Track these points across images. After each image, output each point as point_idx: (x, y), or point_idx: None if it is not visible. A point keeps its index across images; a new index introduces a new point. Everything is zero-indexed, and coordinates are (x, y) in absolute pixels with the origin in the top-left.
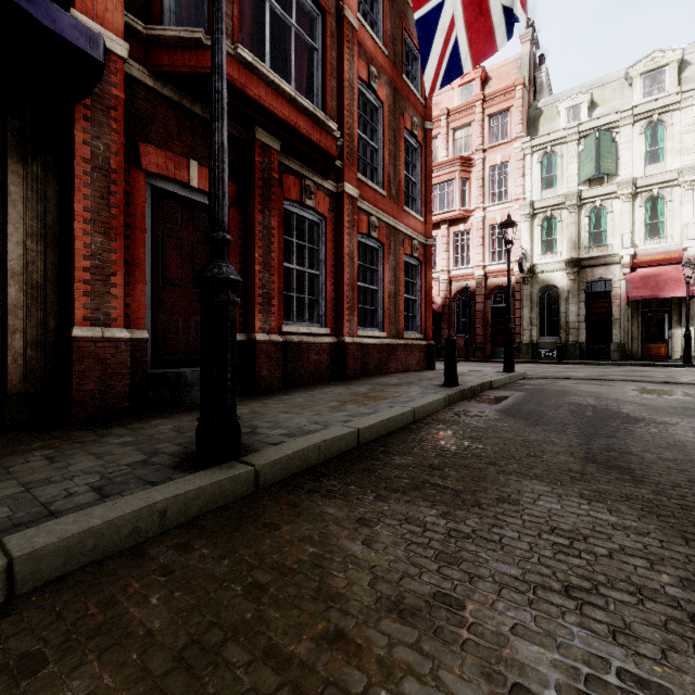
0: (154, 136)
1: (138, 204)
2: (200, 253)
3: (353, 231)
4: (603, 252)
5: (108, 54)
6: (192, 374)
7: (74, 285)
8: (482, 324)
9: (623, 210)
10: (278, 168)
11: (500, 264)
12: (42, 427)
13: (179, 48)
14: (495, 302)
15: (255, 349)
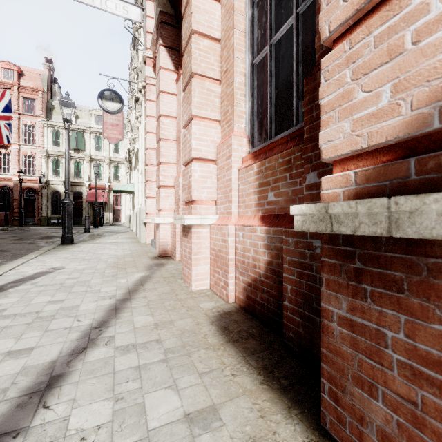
0: None
1: None
2: None
3: None
4: (80, 180)
5: None
6: None
7: None
8: (18, 206)
9: (87, 166)
10: None
11: (29, 176)
12: None
13: None
14: (27, 195)
15: None
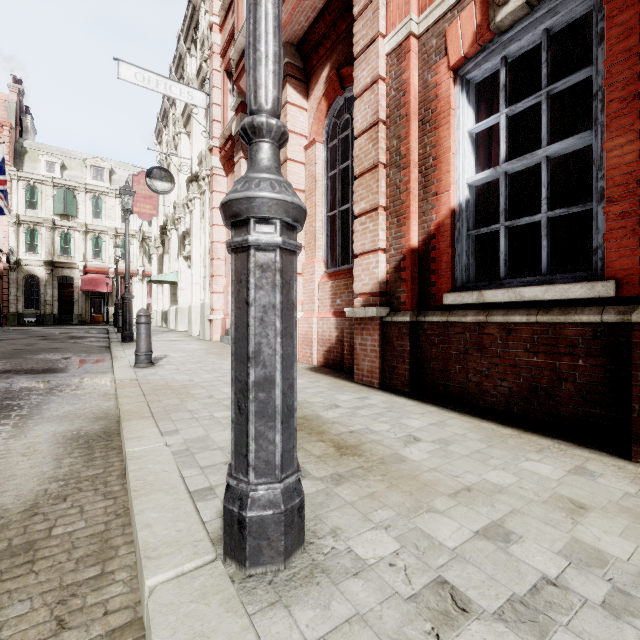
0: None
1: None
2: None
3: None
4: (69, 260)
5: None
6: None
7: None
8: None
9: (81, 239)
10: None
11: None
12: None
13: None
14: None
15: None
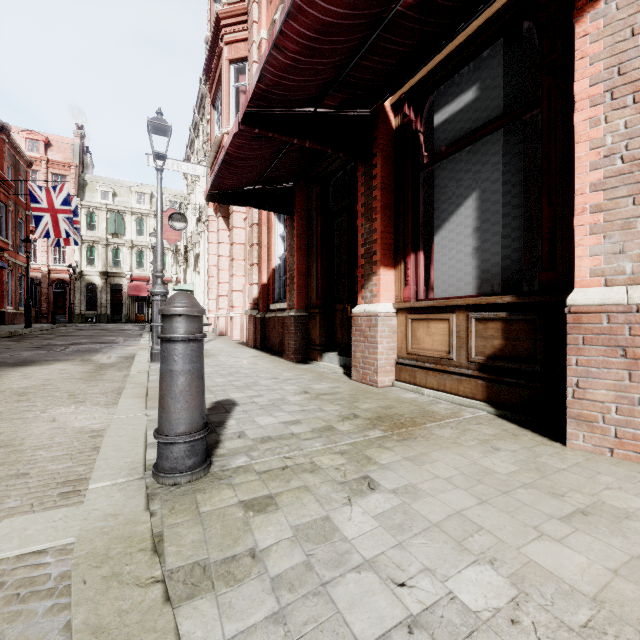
0: None
1: None
2: None
3: (6, 270)
4: (119, 271)
5: None
6: None
7: None
8: (47, 301)
9: (128, 253)
10: None
11: (60, 266)
12: None
13: None
14: (57, 288)
15: None
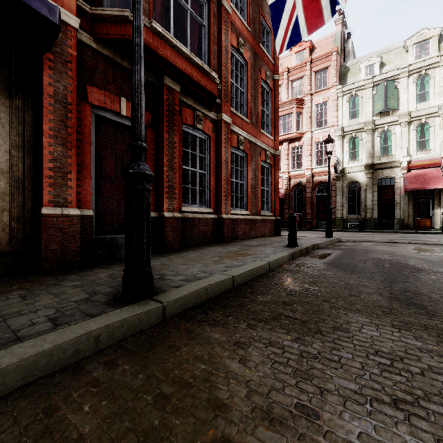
0: (97, 81)
1: (86, 126)
2: (127, 159)
3: (228, 145)
4: (389, 159)
5: (65, 26)
6: (122, 238)
7: (43, 179)
8: (310, 206)
9: (402, 132)
10: (179, 104)
11: (322, 167)
12: (21, 274)
13: (113, 22)
14: (319, 192)
15: (164, 222)
